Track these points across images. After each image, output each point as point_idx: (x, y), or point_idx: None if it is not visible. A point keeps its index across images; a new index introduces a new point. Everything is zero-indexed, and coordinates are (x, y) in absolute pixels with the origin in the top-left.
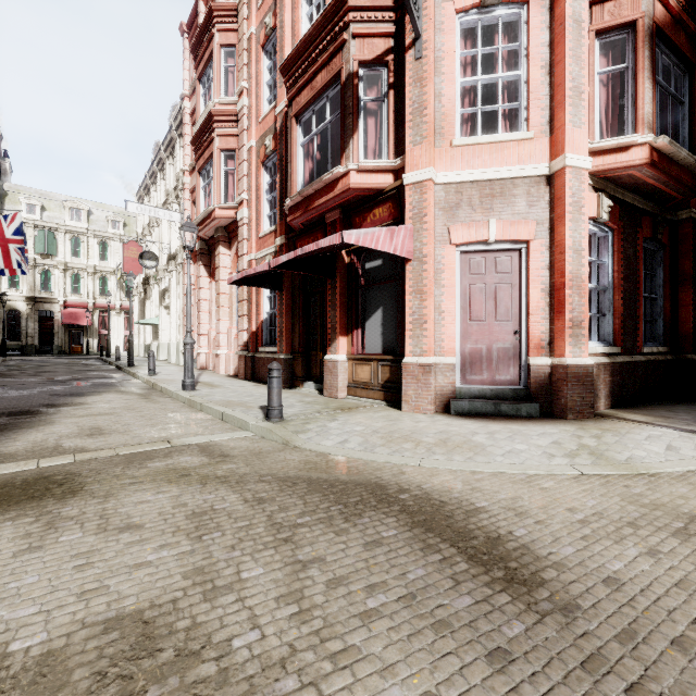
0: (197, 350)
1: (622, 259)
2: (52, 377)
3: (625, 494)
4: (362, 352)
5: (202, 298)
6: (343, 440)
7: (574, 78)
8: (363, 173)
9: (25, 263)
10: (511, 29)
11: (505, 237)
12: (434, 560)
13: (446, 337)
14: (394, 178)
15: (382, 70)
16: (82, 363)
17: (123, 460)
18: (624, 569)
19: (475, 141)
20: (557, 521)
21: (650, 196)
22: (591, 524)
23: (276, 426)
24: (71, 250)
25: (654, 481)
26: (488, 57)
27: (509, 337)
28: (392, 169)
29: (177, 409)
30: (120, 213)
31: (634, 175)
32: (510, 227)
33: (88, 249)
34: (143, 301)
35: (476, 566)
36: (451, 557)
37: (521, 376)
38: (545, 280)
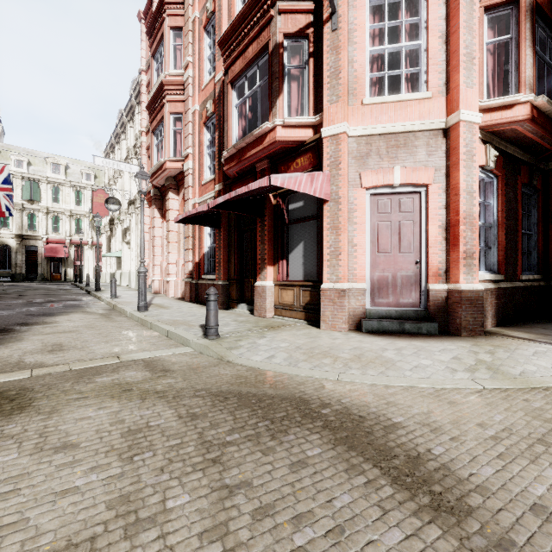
0: (151, 278)
1: (505, 201)
2: (31, 300)
3: (527, 408)
4: (287, 279)
5: (156, 235)
6: (270, 356)
7: (467, 46)
8: (288, 128)
9: (12, 207)
10: (413, 6)
11: (408, 181)
12: (359, 483)
13: (358, 266)
14: (313, 133)
15: (303, 41)
16: (58, 288)
17: (74, 375)
18: (548, 494)
19: (383, 100)
20: (471, 437)
21: (528, 148)
22: (503, 441)
23: (213, 343)
24: (52, 197)
25: (549, 395)
26: (392, 32)
27: (411, 266)
28: (311, 124)
29: (131, 327)
30: (91, 168)
31: (516, 130)
32: (412, 173)
33: (66, 196)
34: (109, 238)
35: (401, 490)
36: (375, 479)
37: (421, 300)
38: (442, 217)
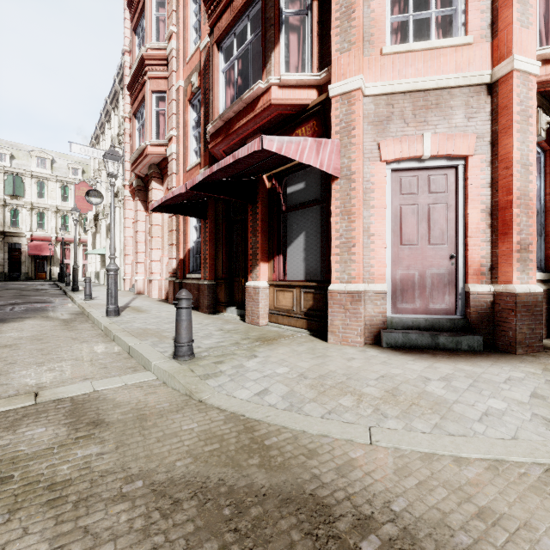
0: (134, 277)
1: None
2: None
3: None
4: (284, 279)
5: (139, 230)
6: (262, 390)
7: None
8: (285, 88)
9: None
10: None
11: (441, 152)
12: None
13: (376, 262)
14: (318, 94)
15: None
16: (35, 288)
17: None
18: None
19: (408, 48)
20: None
21: None
22: None
23: (181, 369)
24: (36, 192)
25: None
26: None
27: (444, 262)
28: (315, 84)
29: (89, 338)
30: (79, 162)
31: None
32: (447, 141)
33: (51, 192)
34: (94, 235)
35: None
36: None
37: (458, 305)
38: (486, 199)
